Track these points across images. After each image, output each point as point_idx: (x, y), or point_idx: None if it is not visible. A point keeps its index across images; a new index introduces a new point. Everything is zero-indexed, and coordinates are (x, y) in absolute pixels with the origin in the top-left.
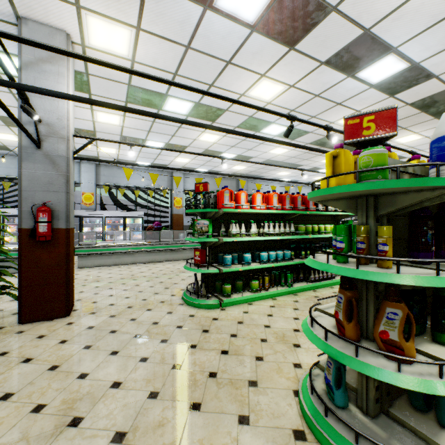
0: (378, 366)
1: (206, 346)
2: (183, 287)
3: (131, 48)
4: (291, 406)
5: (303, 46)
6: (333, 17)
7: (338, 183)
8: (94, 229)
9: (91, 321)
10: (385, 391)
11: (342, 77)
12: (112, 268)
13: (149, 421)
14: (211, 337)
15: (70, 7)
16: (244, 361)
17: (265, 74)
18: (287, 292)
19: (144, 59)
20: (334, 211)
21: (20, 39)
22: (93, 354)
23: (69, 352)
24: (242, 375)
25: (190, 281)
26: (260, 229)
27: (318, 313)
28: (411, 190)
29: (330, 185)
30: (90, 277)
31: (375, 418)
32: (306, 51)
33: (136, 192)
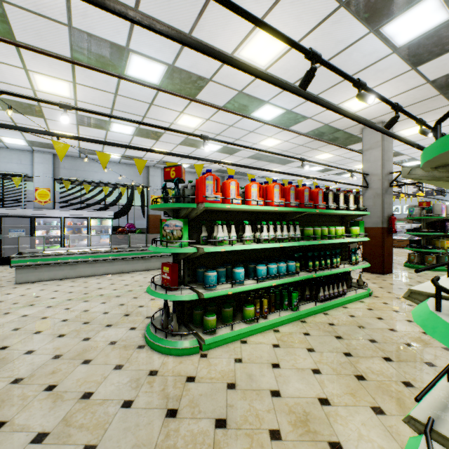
0: None
1: None
2: (151, 312)
3: None
4: None
5: None
6: None
7: None
8: (50, 232)
9: None
10: None
11: (362, 32)
12: (63, 282)
13: None
14: (179, 432)
15: None
16: None
17: (264, 18)
18: (292, 318)
19: None
20: (345, 209)
21: None
22: None
23: None
24: None
25: (162, 301)
26: (256, 233)
27: None
28: None
29: None
30: (24, 298)
31: None
32: None
33: (105, 189)
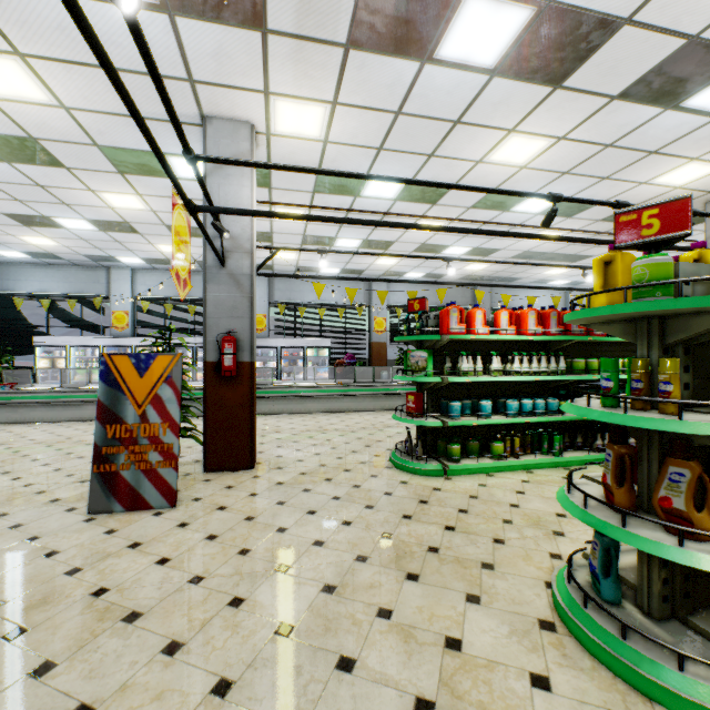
0: (651, 539)
1: (425, 519)
2: (391, 446)
3: (324, 127)
4: (540, 596)
5: (577, 81)
6: (626, 33)
7: (612, 300)
8: (268, 363)
9: (279, 477)
10: (681, 591)
11: (654, 112)
12: (293, 416)
13: (359, 580)
14: (430, 509)
15: (258, 96)
16: (476, 542)
17: (515, 128)
18: (552, 463)
19: (340, 137)
20: None
21: (226, 162)
22: (288, 511)
23: (263, 506)
24: (473, 556)
25: (400, 439)
26: (506, 365)
27: (584, 481)
28: (708, 310)
29: (599, 302)
30: (267, 426)
31: (661, 621)
32: (582, 86)
33: (321, 312)
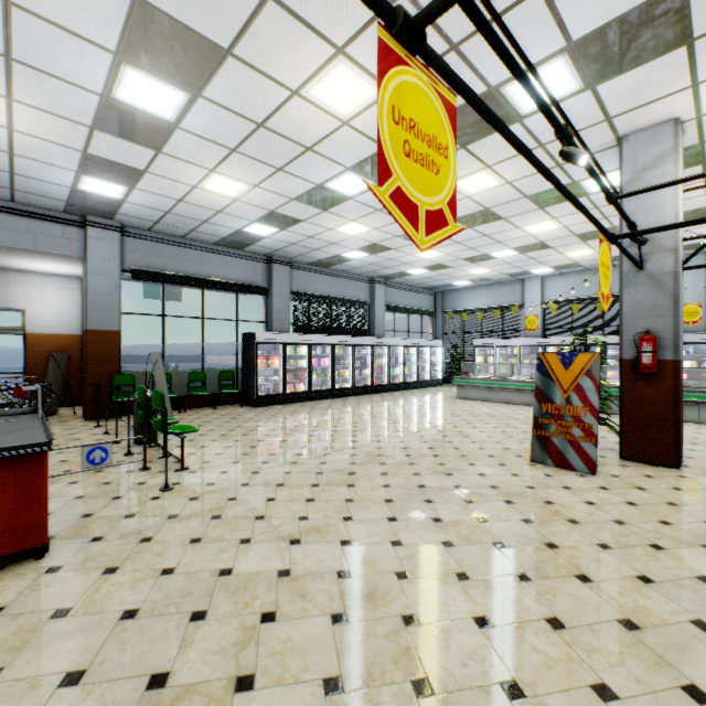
0: None
1: None
2: None
3: None
4: None
5: None
6: None
7: None
8: (703, 363)
9: None
10: None
11: None
12: None
13: None
14: None
15: (682, 93)
16: None
17: None
18: None
19: None
20: None
21: (644, 191)
22: None
23: (687, 500)
24: None
25: None
26: None
27: None
28: None
29: None
30: (700, 435)
31: None
32: None
33: None
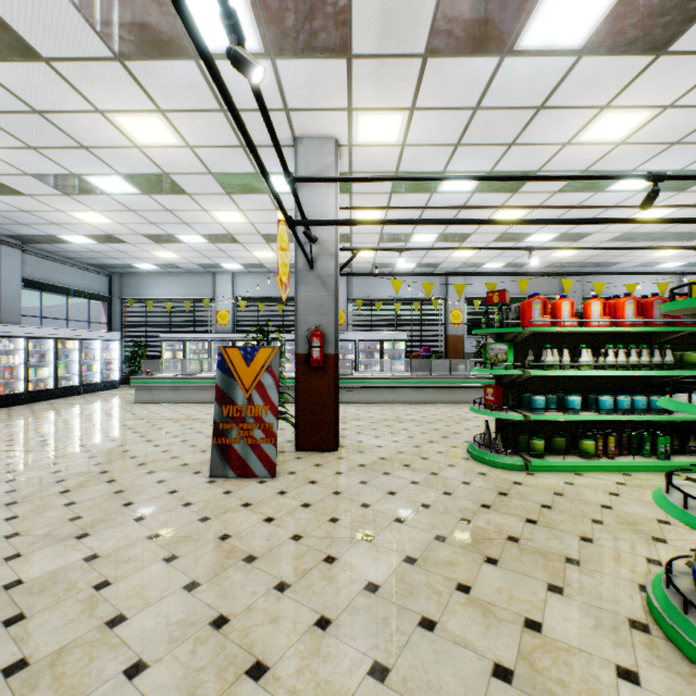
0: None
1: (504, 510)
2: (468, 439)
3: (402, 132)
4: (632, 598)
5: (686, 43)
6: None
7: None
8: (346, 356)
9: (361, 459)
10: None
11: None
12: (370, 406)
13: (438, 557)
14: (510, 502)
15: (342, 113)
16: (560, 537)
17: (609, 104)
18: (655, 467)
19: (417, 139)
20: None
21: (318, 180)
22: (370, 490)
23: (347, 483)
24: (556, 550)
25: (478, 432)
26: (598, 359)
27: (688, 483)
28: None
29: None
30: (348, 414)
31: None
32: (694, 47)
33: (396, 306)
